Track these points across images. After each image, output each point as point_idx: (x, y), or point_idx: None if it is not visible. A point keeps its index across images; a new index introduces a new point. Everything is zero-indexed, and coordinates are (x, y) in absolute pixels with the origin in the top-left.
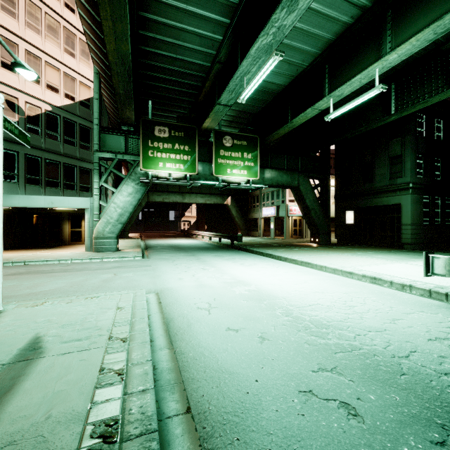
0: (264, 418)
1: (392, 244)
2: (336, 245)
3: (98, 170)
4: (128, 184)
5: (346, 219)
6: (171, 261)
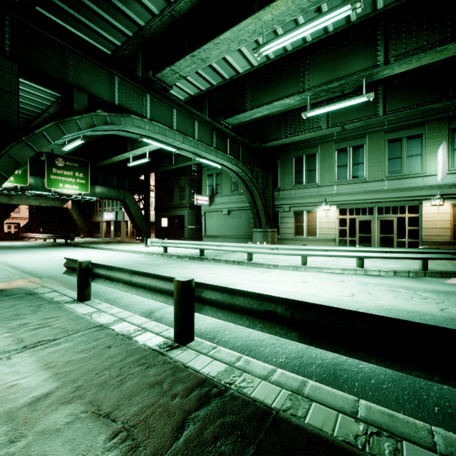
0: (47, 269)
1: (183, 239)
2: None
3: None
4: None
5: (162, 224)
6: (3, 253)
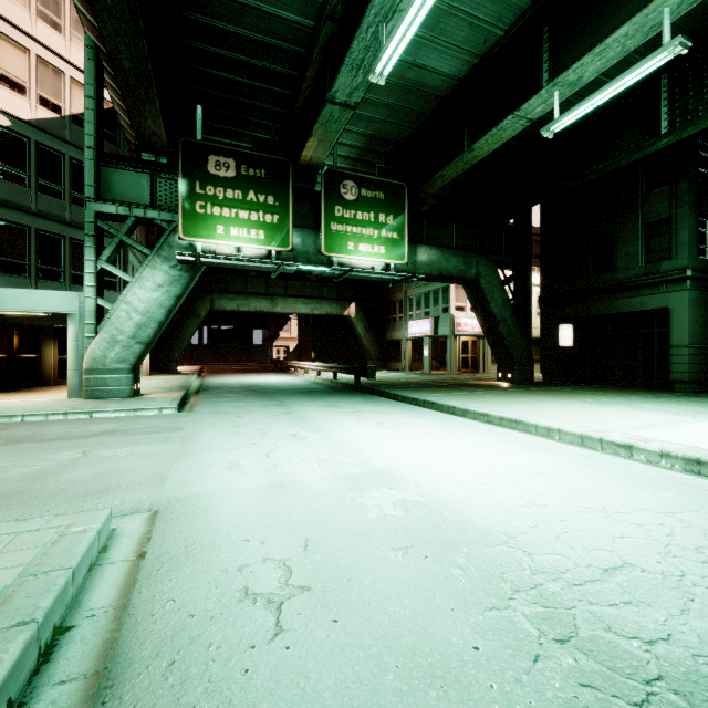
0: None
1: (649, 382)
2: (546, 385)
3: (93, 238)
4: (155, 267)
5: (560, 339)
6: (232, 417)
